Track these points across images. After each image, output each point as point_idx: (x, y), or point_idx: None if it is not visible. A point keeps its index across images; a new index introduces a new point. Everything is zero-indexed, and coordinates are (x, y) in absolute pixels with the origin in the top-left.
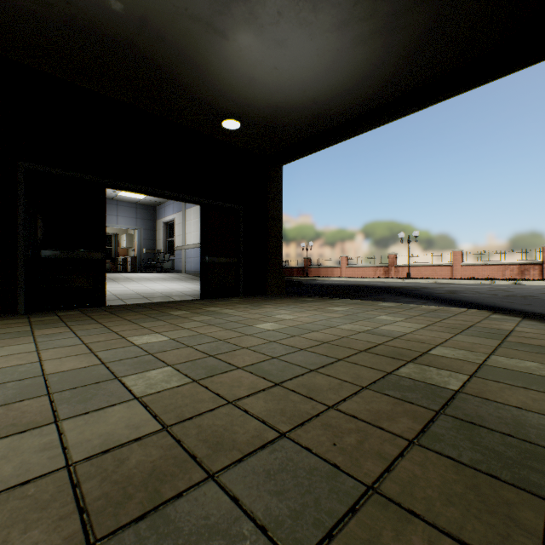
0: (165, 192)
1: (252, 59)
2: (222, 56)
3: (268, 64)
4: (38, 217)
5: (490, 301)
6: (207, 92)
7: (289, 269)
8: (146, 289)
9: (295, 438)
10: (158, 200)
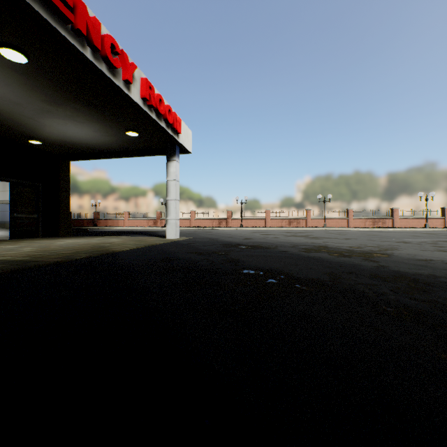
0: None
1: (52, 128)
2: (35, 125)
3: (61, 131)
4: None
5: None
6: (22, 130)
7: (80, 220)
8: None
9: (68, 249)
10: None
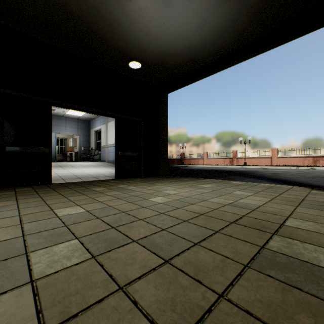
0: (92, 109)
1: (148, 16)
2: (128, 14)
3: (159, 20)
4: (4, 124)
5: (303, 180)
6: (118, 42)
7: (172, 160)
8: (81, 172)
9: None
10: (91, 117)
